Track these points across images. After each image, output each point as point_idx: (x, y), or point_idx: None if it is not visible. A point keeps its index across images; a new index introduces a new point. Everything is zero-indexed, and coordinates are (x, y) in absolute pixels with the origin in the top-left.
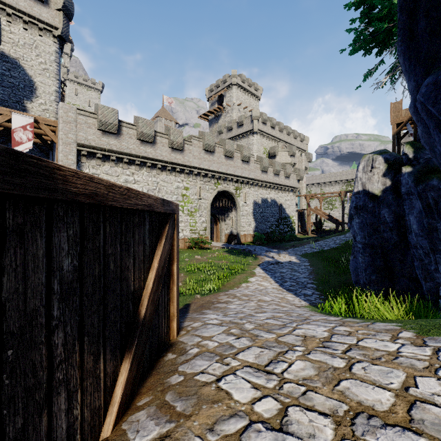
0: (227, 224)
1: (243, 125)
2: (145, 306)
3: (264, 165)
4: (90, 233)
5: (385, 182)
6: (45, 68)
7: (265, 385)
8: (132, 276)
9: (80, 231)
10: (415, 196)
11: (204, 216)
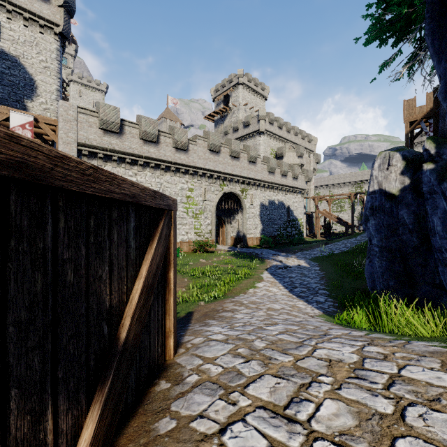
0: (232, 227)
1: (249, 125)
2: (126, 327)
3: (272, 165)
4: (24, 227)
5: (403, 181)
6: (46, 66)
7: (287, 443)
8: (108, 288)
9: None
10: (438, 194)
11: (210, 219)
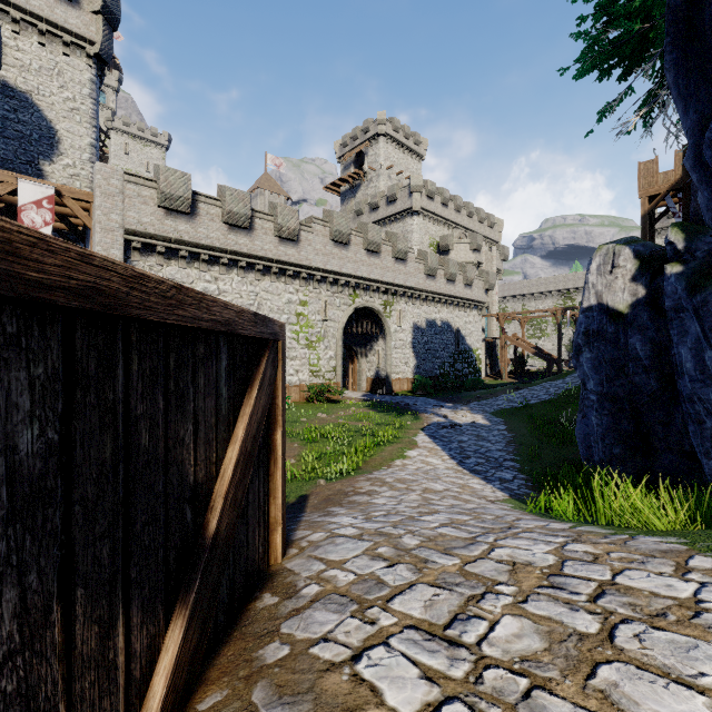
0: (369, 362)
1: (396, 201)
2: (217, 513)
3: (431, 265)
4: (92, 373)
5: (636, 291)
6: (74, 108)
7: (448, 672)
8: (192, 456)
9: (64, 368)
10: (688, 313)
11: (333, 349)
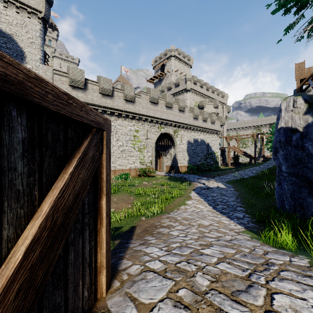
0: (167, 158)
1: (179, 85)
2: None
3: (196, 113)
4: None
5: (307, 119)
6: (32, 42)
7: None
8: None
9: None
10: None
11: (151, 152)
